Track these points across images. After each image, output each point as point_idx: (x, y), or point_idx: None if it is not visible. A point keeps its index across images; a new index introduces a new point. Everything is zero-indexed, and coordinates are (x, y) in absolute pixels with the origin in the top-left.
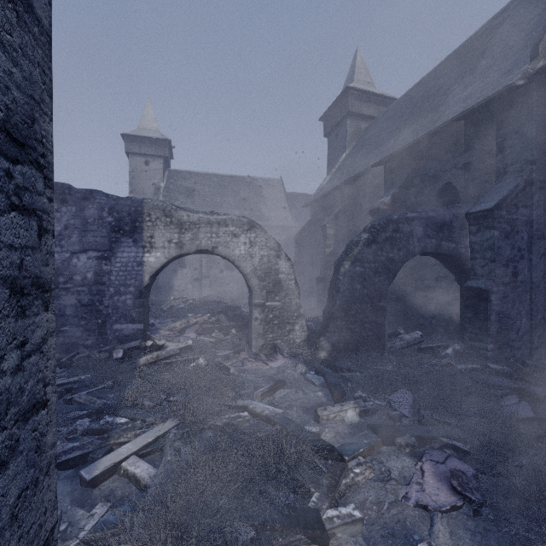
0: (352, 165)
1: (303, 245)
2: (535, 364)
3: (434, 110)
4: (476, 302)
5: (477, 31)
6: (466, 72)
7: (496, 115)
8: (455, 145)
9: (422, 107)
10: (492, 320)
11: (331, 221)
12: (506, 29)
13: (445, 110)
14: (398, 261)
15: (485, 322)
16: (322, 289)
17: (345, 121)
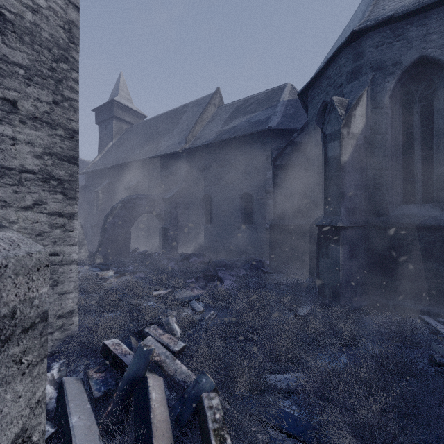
0: (117, 154)
1: (79, 201)
2: (179, 253)
3: (157, 143)
4: (165, 233)
5: (179, 107)
6: (171, 130)
7: (175, 159)
8: (163, 166)
9: (154, 137)
10: (170, 239)
11: (102, 189)
12: (185, 118)
13: (161, 147)
14: (136, 217)
15: (167, 241)
16: (96, 232)
17: (112, 121)
